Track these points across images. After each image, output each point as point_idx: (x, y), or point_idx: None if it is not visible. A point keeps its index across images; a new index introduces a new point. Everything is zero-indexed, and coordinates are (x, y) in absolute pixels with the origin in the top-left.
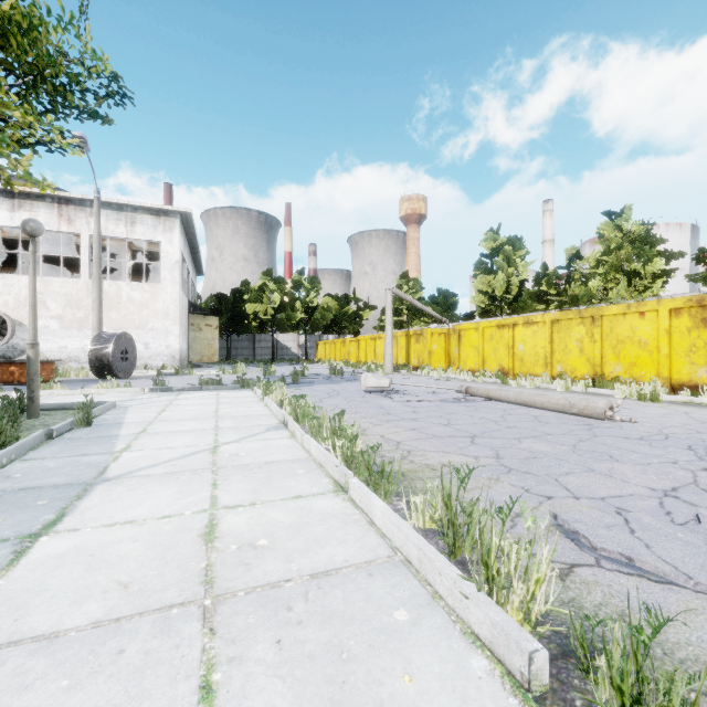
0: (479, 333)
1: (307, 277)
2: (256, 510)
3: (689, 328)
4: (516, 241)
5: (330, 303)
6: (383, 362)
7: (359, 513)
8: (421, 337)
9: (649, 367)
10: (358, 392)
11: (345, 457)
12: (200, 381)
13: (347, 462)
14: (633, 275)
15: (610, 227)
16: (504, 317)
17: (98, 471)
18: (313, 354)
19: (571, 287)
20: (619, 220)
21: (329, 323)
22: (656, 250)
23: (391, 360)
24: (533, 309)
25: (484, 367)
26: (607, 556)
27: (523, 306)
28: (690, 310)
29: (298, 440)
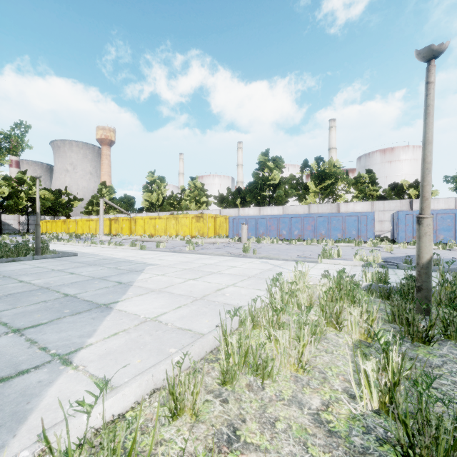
0: (143, 220)
1: (30, 177)
2: (105, 249)
3: (195, 222)
4: (162, 178)
5: (47, 195)
6: (95, 233)
7: (120, 249)
8: (117, 221)
9: (188, 232)
10: (98, 242)
11: (115, 244)
12: (11, 241)
13: (115, 245)
14: (197, 202)
15: (192, 182)
16: (156, 213)
17: (65, 250)
18: (32, 228)
19: (182, 202)
20: (194, 181)
21: (45, 207)
22: (205, 193)
23: (103, 232)
24: (170, 209)
25: (145, 234)
26: (147, 248)
27: (165, 207)
28: (195, 218)
29: (99, 246)
